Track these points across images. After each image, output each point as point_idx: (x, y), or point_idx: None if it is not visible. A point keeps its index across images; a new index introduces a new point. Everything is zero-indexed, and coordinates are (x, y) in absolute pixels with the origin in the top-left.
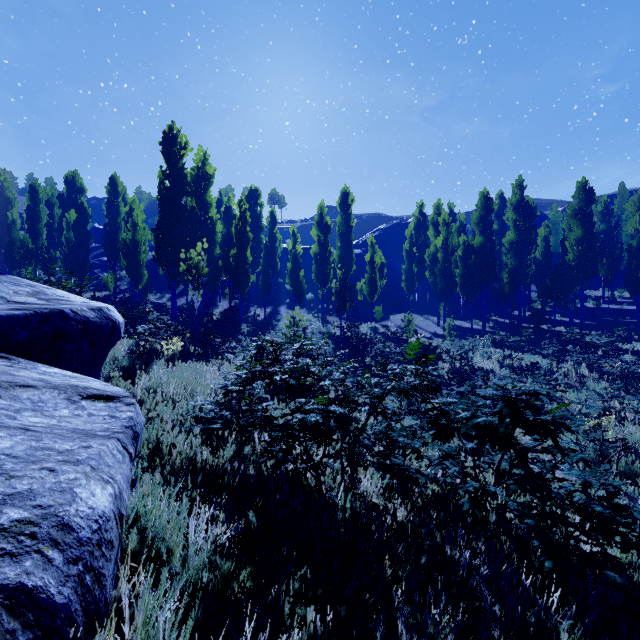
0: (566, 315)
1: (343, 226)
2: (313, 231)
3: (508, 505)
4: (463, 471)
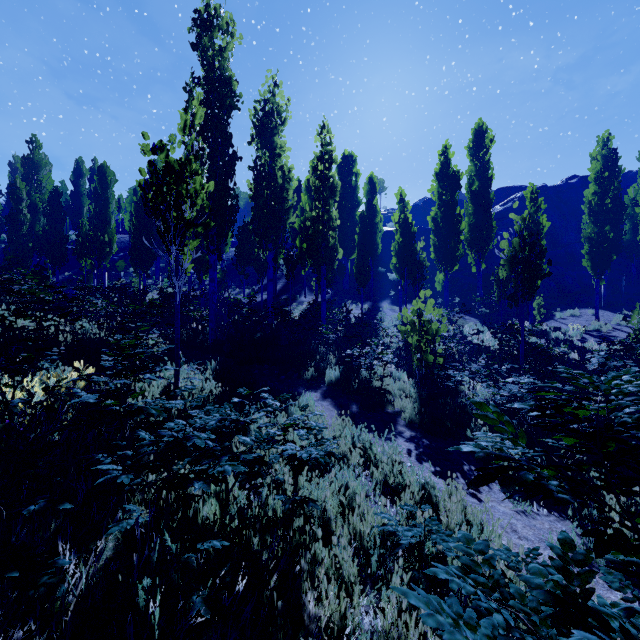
0: None
1: (477, 180)
2: (432, 188)
3: None
4: None
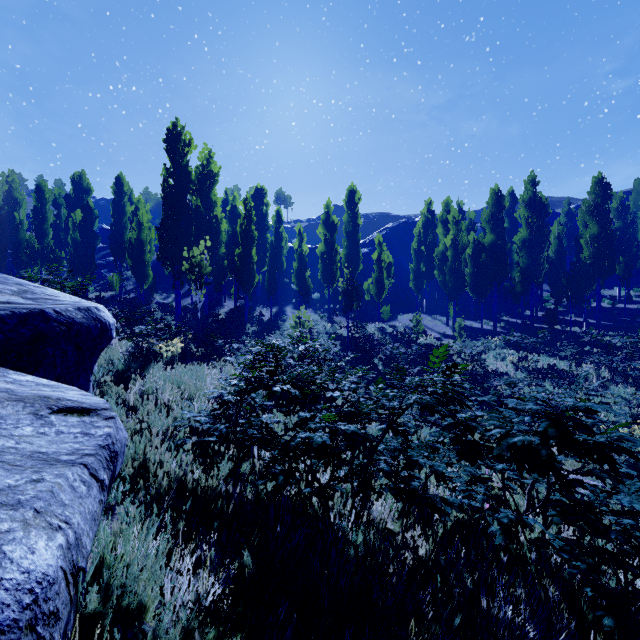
0: (580, 315)
1: (350, 225)
2: (319, 230)
3: (550, 541)
4: (492, 496)
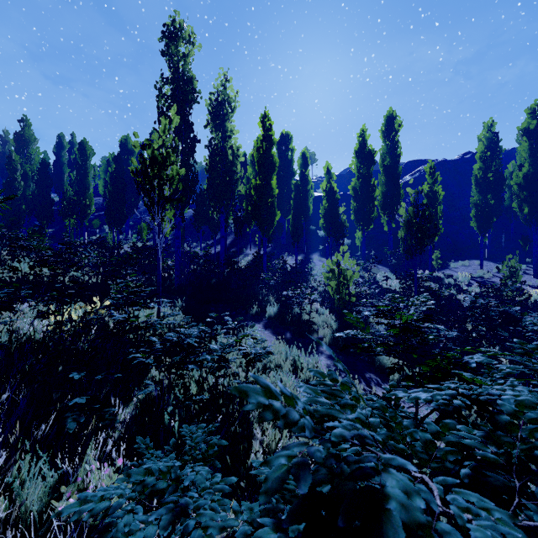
0: None
1: (388, 156)
2: (352, 163)
3: None
4: None
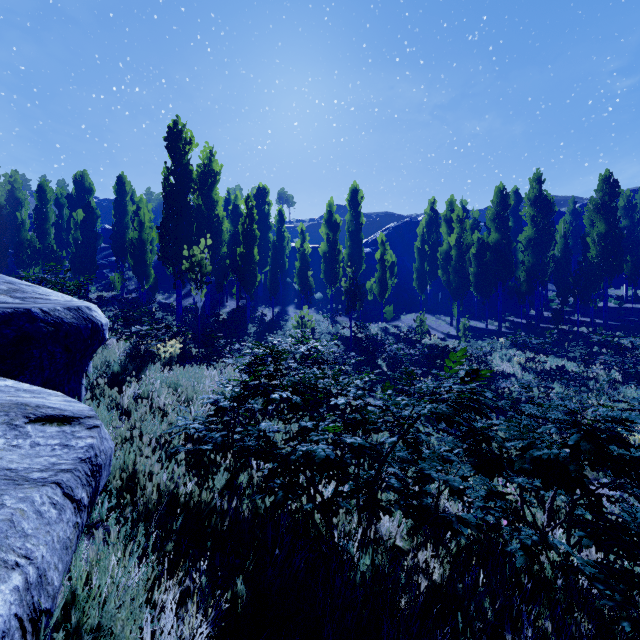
0: (586, 315)
1: (352, 224)
2: (322, 229)
3: (579, 566)
4: (511, 512)
